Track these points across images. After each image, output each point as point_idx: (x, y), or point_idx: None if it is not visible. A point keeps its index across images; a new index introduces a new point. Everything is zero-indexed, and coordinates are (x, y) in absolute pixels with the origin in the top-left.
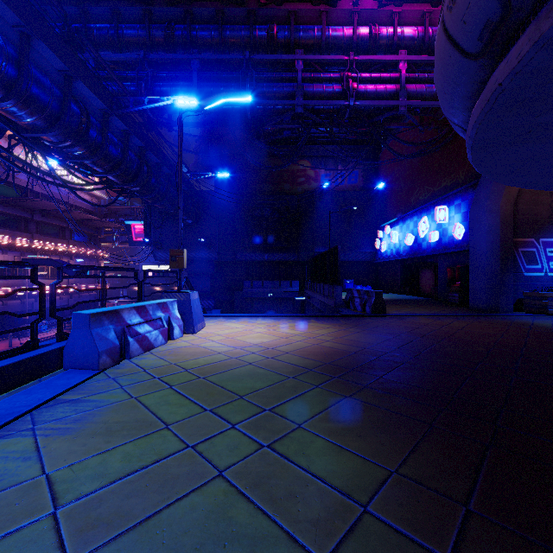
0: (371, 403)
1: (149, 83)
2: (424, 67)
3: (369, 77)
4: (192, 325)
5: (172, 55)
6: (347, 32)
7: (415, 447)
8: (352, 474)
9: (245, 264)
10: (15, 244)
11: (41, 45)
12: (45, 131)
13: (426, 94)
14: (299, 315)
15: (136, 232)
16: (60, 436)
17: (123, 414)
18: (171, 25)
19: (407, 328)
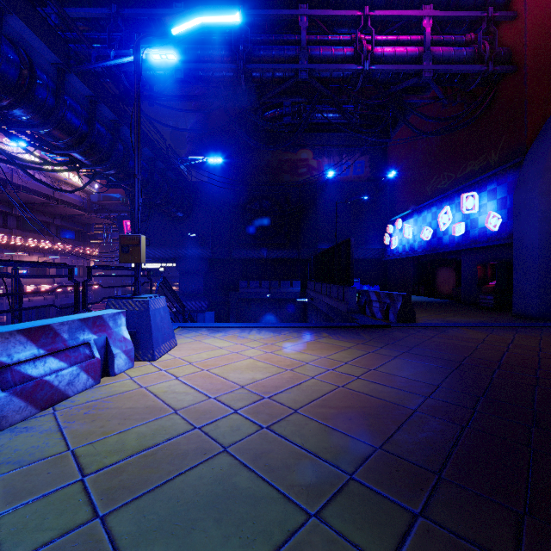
0: None
1: (123, 43)
2: (450, 29)
3: (385, 39)
4: (150, 347)
5: (150, 10)
6: None
7: None
8: None
9: (242, 262)
10: None
11: None
12: None
13: (454, 58)
14: (305, 326)
15: (129, 228)
16: None
17: None
18: None
19: (462, 349)
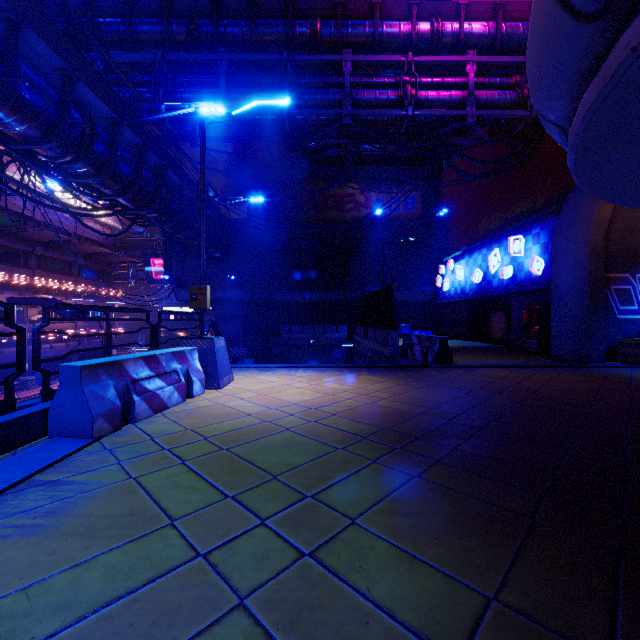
0: (448, 485)
1: (168, 88)
2: (496, 71)
3: (430, 82)
4: (216, 379)
5: (195, 55)
6: (405, 28)
7: (516, 555)
8: (433, 603)
9: (283, 306)
10: (13, 282)
11: (32, 36)
12: (39, 143)
13: (498, 102)
14: (347, 366)
15: (156, 267)
16: (21, 538)
17: (114, 503)
18: (194, 19)
19: (480, 382)
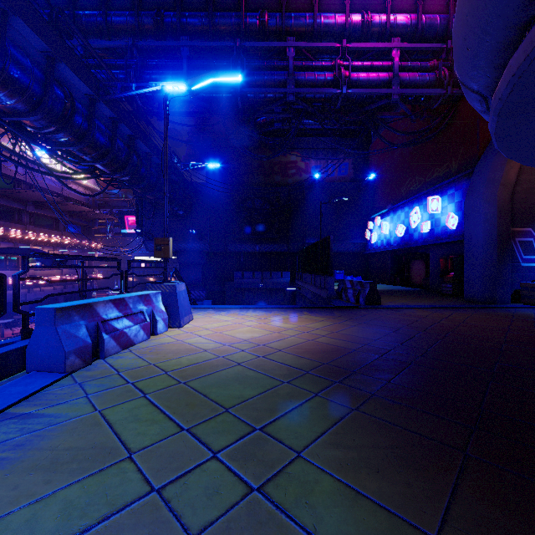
0: (384, 418)
1: (138, 70)
2: (417, 56)
3: (361, 65)
4: (178, 318)
5: (161, 42)
6: (339, 19)
7: (454, 490)
8: None
9: (237, 255)
10: (8, 235)
11: (19, 22)
12: (26, 115)
13: (419, 82)
14: (291, 307)
15: (130, 223)
16: None
17: (78, 435)
18: (160, 12)
19: (405, 321)
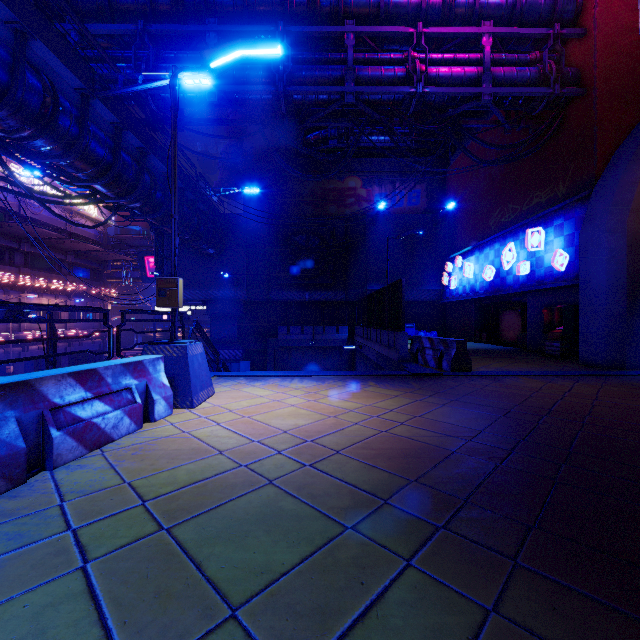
0: None
1: (151, 63)
2: (513, 46)
3: (441, 58)
4: (189, 395)
5: (181, 26)
6: None
7: None
8: None
9: (281, 305)
10: None
11: None
12: None
13: (517, 79)
14: (351, 374)
15: (151, 266)
16: None
17: None
18: None
19: (514, 397)
